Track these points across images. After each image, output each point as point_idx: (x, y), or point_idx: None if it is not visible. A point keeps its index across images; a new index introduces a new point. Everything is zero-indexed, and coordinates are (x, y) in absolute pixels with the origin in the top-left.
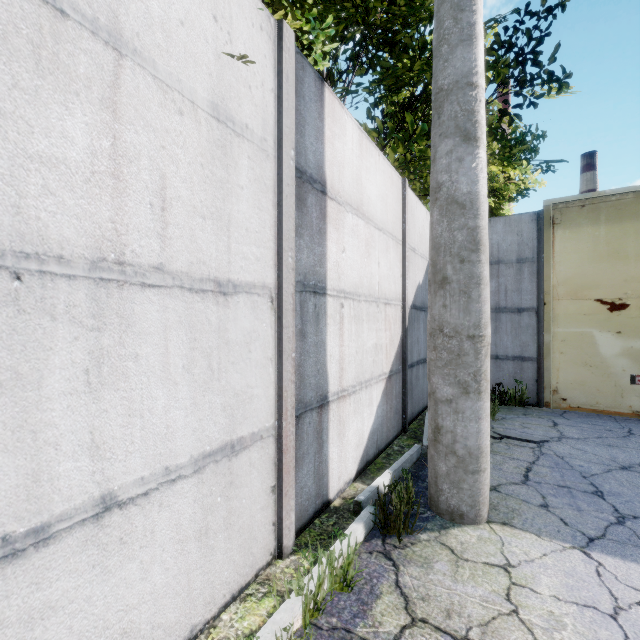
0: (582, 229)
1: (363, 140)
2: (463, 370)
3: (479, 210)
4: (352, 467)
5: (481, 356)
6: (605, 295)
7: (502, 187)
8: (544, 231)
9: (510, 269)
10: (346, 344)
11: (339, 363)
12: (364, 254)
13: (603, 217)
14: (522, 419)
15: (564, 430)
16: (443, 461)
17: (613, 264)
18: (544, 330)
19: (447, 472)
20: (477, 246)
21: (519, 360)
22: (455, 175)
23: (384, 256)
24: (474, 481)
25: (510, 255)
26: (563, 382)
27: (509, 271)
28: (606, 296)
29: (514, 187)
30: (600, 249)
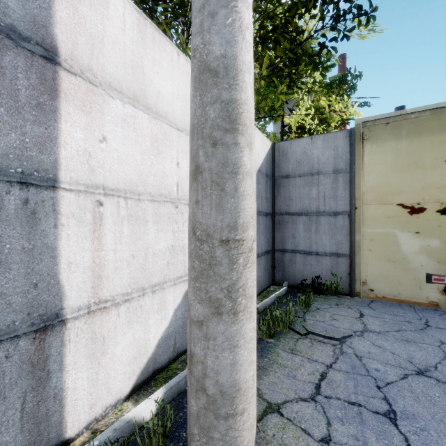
0: (387, 143)
1: (147, 28)
2: (215, 284)
3: (236, 79)
4: (123, 384)
5: (238, 266)
6: (406, 200)
7: (328, 116)
8: (355, 146)
9: (328, 179)
10: (109, 248)
11: (92, 271)
12: (149, 150)
13: (404, 132)
14: (333, 310)
15: (368, 322)
16: (194, 398)
17: (413, 173)
18: (355, 230)
19: (197, 414)
20: (233, 124)
21: (335, 256)
22: (207, 35)
23: (188, 158)
24: (227, 428)
25: (328, 167)
26: (371, 275)
27: (327, 180)
28: (407, 201)
29: (339, 118)
30: (402, 160)
